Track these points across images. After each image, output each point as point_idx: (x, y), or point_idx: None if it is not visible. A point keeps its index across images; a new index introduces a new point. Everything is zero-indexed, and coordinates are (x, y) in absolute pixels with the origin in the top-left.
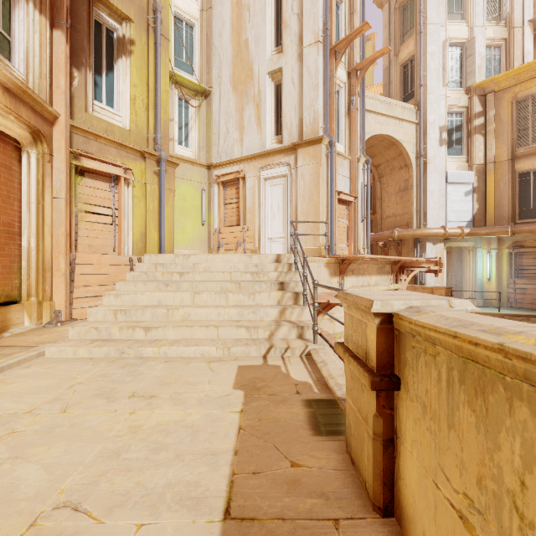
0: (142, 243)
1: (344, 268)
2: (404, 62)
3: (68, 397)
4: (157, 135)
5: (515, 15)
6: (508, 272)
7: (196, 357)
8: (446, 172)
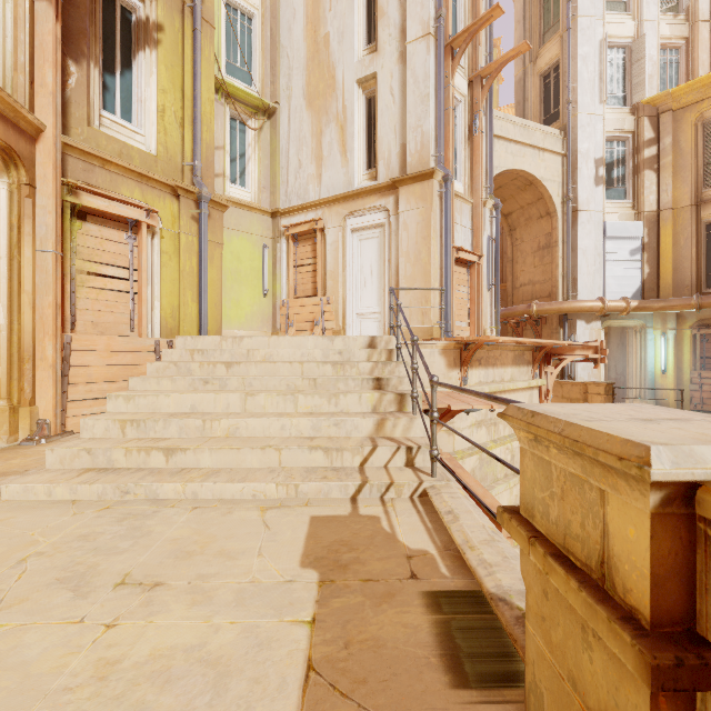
0: (174, 320)
1: (468, 356)
2: (545, 71)
3: (7, 586)
4: (195, 163)
5: (700, 4)
6: (691, 362)
7: (243, 499)
8: (605, 223)
